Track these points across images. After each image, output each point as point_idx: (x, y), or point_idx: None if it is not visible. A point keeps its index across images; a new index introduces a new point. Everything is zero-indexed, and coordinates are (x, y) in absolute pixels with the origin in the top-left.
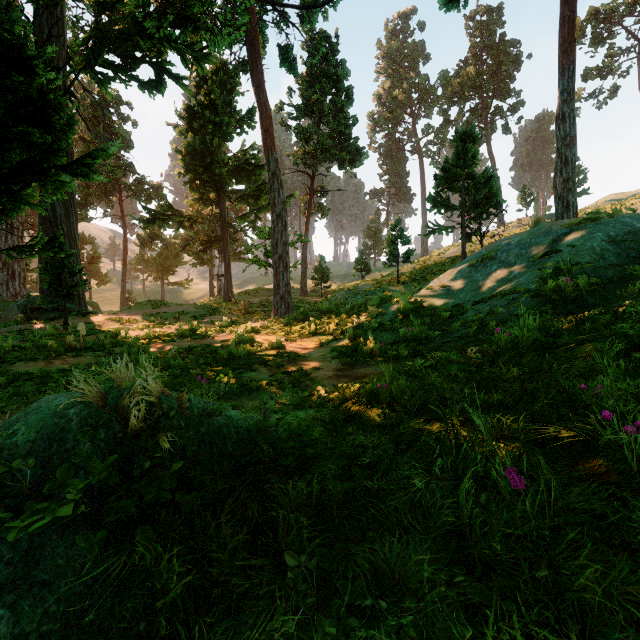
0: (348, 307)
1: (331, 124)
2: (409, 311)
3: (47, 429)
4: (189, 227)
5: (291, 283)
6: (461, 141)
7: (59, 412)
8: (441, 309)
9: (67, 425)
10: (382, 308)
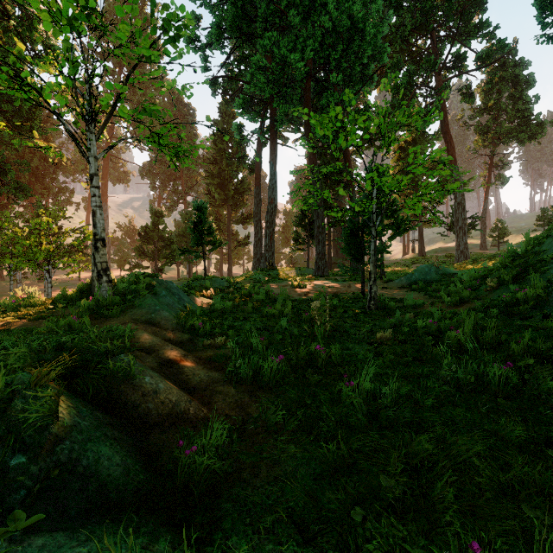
0: None
1: (509, 113)
2: None
3: (426, 266)
4: None
5: (473, 240)
6: None
7: (426, 265)
8: None
9: (428, 266)
10: None
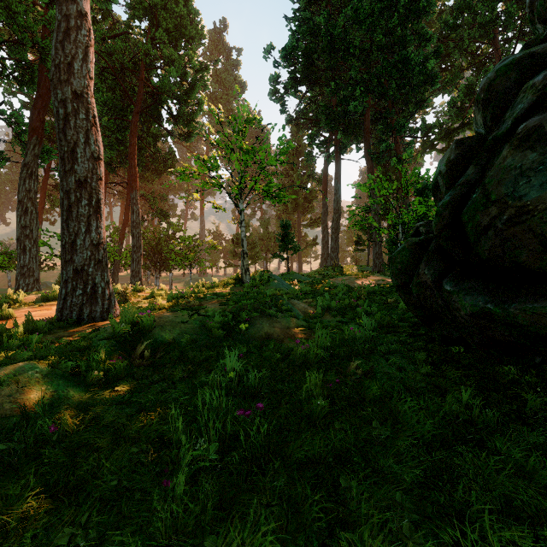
0: None
1: None
2: None
3: None
4: None
5: None
6: None
7: None
8: None
9: None
10: None
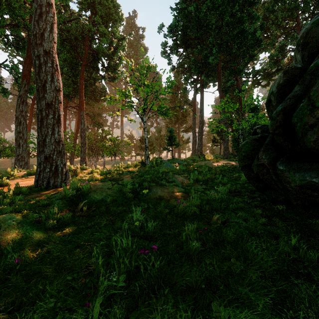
0: None
1: None
2: None
3: None
4: None
5: None
6: None
7: None
8: None
9: None
10: None
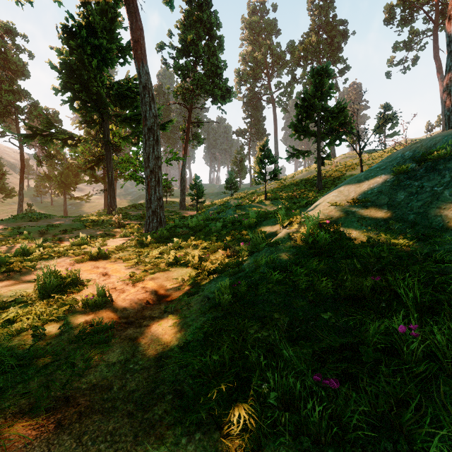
0: (219, 224)
1: (205, 64)
2: (326, 243)
3: None
4: (74, 145)
5: (174, 199)
6: (318, 75)
7: None
8: (401, 245)
9: None
10: (260, 227)
